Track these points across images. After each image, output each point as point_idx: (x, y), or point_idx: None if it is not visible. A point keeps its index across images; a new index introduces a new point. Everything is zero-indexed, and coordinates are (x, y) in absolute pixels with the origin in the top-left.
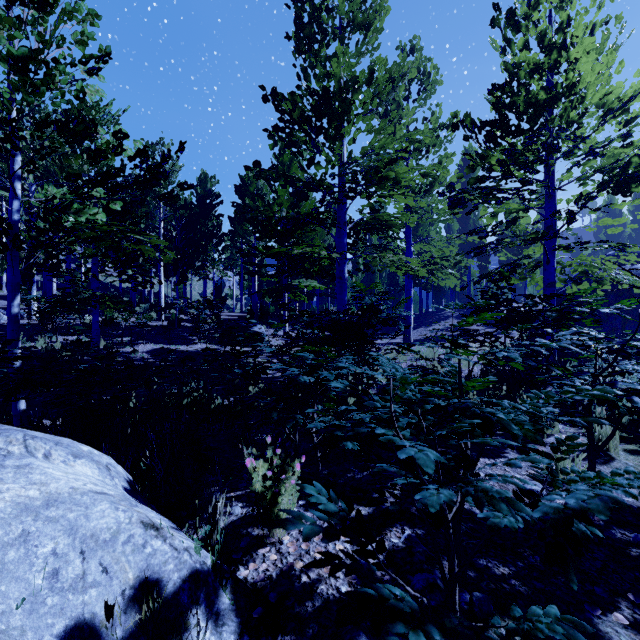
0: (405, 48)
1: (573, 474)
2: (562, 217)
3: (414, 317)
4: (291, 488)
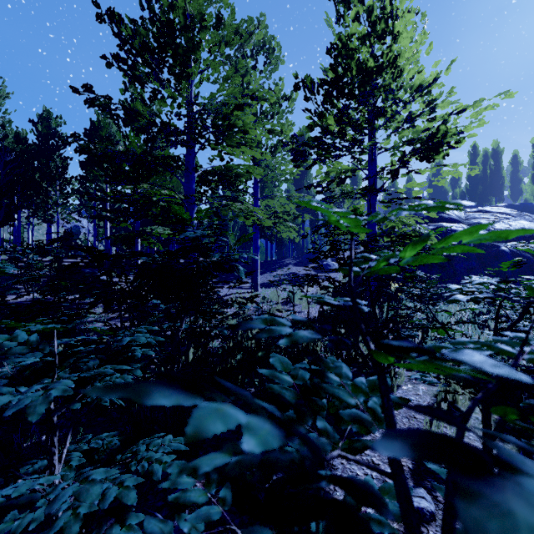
0: (253, 22)
1: None
2: (383, 177)
3: (261, 264)
4: None
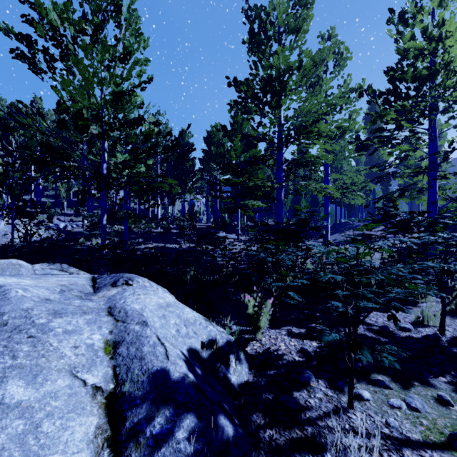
0: (324, 36)
1: (434, 322)
2: (441, 155)
3: (330, 226)
4: (267, 312)
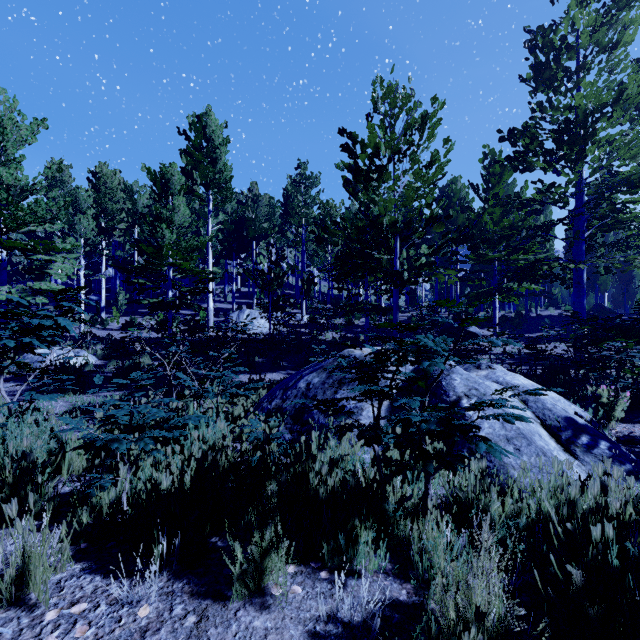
0: None
1: None
2: None
3: None
4: (623, 403)
